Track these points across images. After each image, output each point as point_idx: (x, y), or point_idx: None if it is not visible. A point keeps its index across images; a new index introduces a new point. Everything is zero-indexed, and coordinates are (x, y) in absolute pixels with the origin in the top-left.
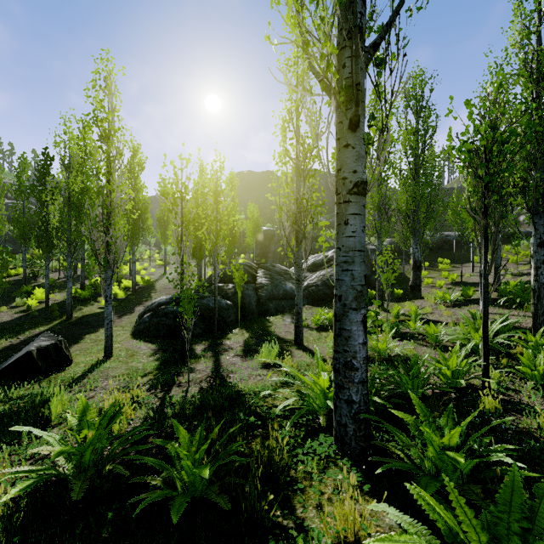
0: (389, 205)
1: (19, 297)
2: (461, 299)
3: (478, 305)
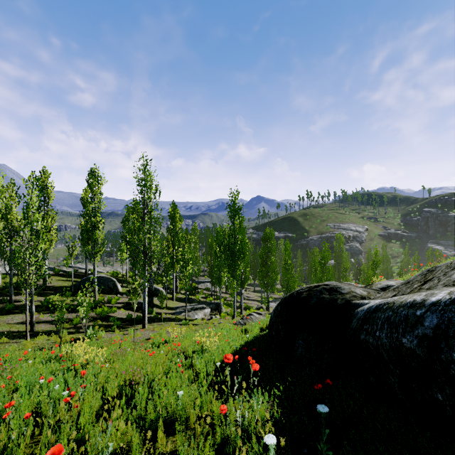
0: None
1: None
2: None
3: None
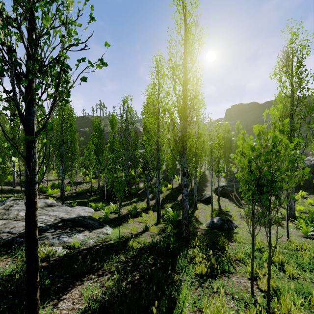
0: None
1: (174, 179)
2: None
3: None
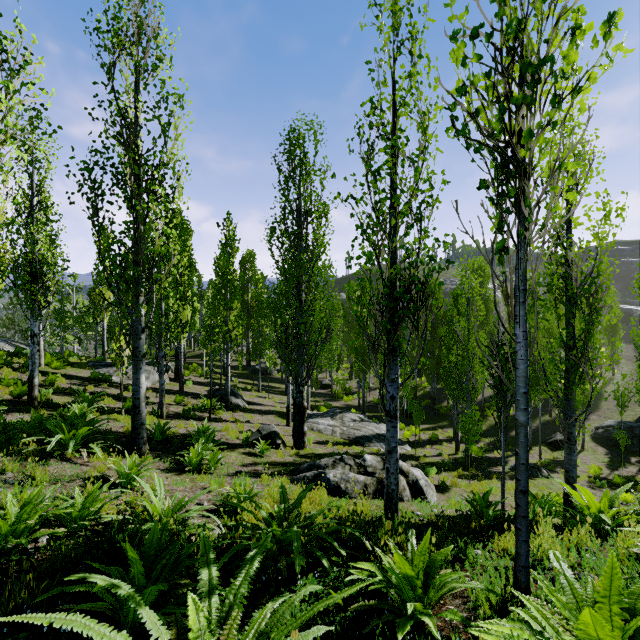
0: None
1: None
2: None
3: None
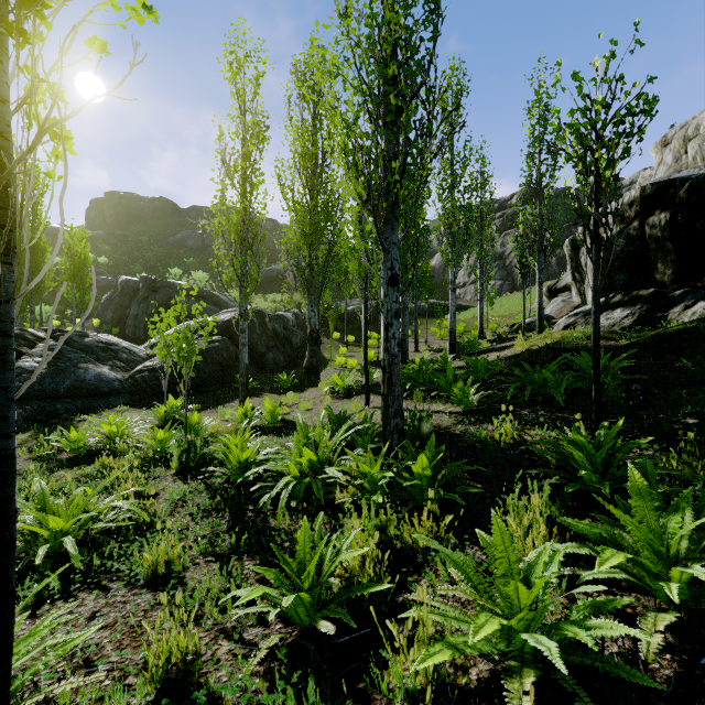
0: (256, 234)
1: None
2: (358, 386)
3: (372, 394)
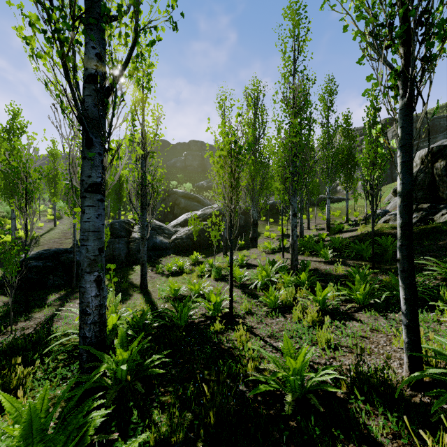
0: None
1: None
2: (277, 248)
3: (285, 252)
